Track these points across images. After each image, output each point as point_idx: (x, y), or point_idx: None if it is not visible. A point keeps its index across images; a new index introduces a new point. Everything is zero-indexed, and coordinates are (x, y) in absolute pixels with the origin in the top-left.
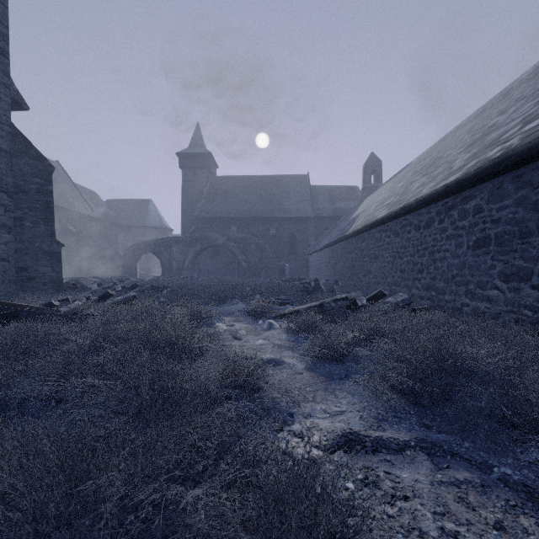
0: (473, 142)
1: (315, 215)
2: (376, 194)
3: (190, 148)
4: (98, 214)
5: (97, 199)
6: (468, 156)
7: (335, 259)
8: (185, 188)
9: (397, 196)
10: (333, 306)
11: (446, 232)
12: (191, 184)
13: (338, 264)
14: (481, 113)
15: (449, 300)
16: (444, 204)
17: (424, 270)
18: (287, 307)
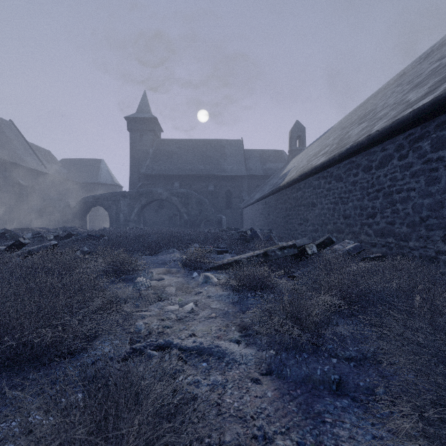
0: (419, 83)
1: (248, 174)
2: (303, 154)
3: (138, 113)
4: (51, 170)
5: (51, 157)
6: (430, 84)
7: (268, 210)
8: (133, 148)
9: (333, 145)
10: (279, 254)
11: (411, 167)
12: (138, 145)
13: (271, 214)
14: (401, 76)
15: (415, 247)
16: (407, 136)
17: (378, 214)
18: (226, 256)
